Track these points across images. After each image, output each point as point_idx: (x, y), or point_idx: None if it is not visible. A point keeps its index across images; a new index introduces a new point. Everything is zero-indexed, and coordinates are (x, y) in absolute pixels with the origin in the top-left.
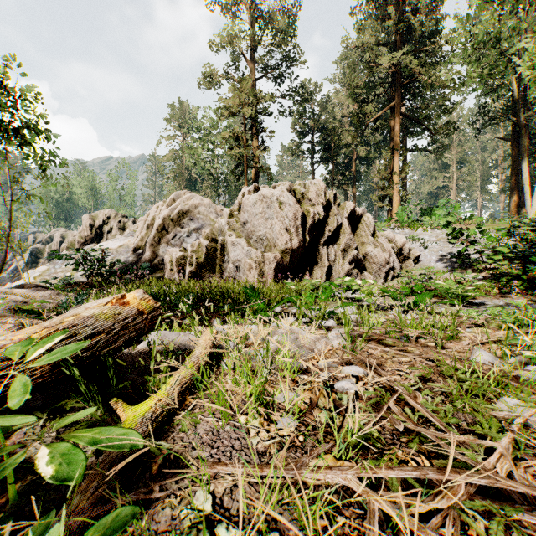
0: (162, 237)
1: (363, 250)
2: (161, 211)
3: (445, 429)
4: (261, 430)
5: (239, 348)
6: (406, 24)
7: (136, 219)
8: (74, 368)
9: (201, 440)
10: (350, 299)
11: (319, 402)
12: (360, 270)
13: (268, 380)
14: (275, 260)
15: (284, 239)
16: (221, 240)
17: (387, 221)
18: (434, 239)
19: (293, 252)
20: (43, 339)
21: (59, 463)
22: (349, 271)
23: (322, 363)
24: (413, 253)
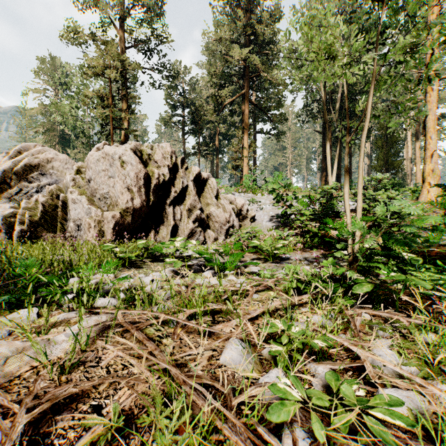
0: (2, 191)
1: (207, 211)
2: (1, 163)
3: None
4: None
5: None
6: (252, 30)
7: None
8: None
9: None
10: (183, 258)
11: None
12: (204, 228)
13: None
14: (114, 220)
15: (125, 198)
16: (62, 197)
17: (238, 186)
18: (268, 202)
19: (135, 211)
20: None
21: None
22: (193, 230)
23: None
24: (250, 213)
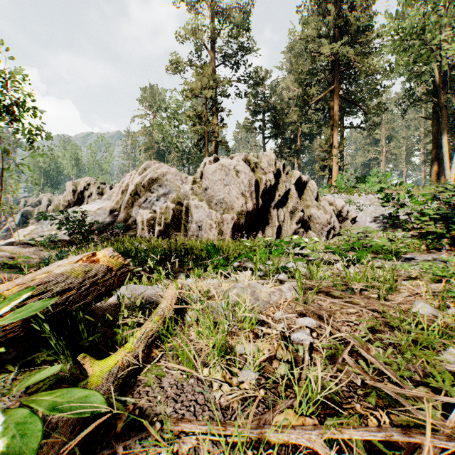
0: (134, 201)
1: (308, 212)
2: (134, 178)
3: (401, 382)
4: (224, 384)
5: (202, 303)
6: (344, 20)
7: (113, 186)
8: (44, 324)
9: (166, 394)
10: (298, 254)
11: (277, 354)
12: (305, 229)
13: (229, 332)
14: (233, 221)
15: (240, 202)
16: (186, 204)
17: (327, 187)
18: (368, 202)
19: (248, 214)
20: (12, 297)
21: (14, 434)
22: (296, 230)
23: (278, 314)
24: (350, 214)
